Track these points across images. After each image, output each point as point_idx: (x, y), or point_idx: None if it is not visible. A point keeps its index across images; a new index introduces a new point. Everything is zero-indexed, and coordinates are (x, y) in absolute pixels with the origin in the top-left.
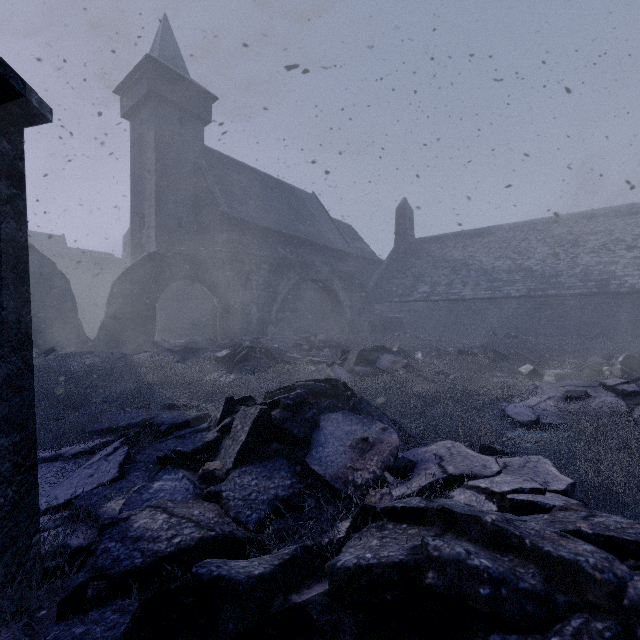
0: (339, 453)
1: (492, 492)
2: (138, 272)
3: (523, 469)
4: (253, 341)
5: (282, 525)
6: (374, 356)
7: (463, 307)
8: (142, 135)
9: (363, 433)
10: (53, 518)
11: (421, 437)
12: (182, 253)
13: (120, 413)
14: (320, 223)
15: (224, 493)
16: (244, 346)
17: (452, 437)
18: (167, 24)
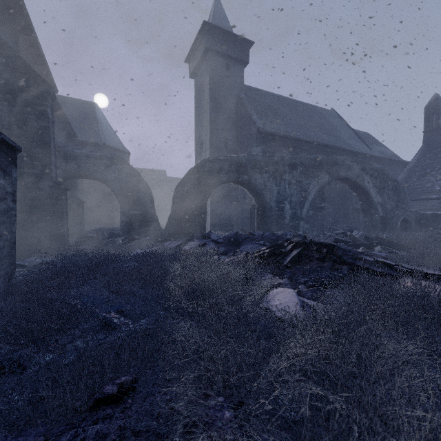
0: None
1: None
2: (193, 176)
3: None
4: (295, 236)
5: None
6: None
7: None
8: (201, 85)
9: None
10: None
11: None
12: (226, 159)
13: None
14: (340, 132)
15: None
16: (293, 242)
17: None
18: (218, 0)
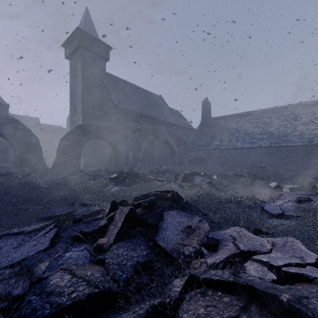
0: (174, 235)
1: (271, 265)
2: (72, 135)
3: (285, 247)
4: (129, 169)
5: (141, 281)
6: (192, 177)
7: (236, 152)
8: (75, 67)
9: (188, 223)
10: (11, 271)
11: (220, 223)
12: (94, 125)
13: (57, 208)
14: (163, 110)
15: (107, 260)
16: (125, 172)
17: (237, 223)
18: (87, 12)
